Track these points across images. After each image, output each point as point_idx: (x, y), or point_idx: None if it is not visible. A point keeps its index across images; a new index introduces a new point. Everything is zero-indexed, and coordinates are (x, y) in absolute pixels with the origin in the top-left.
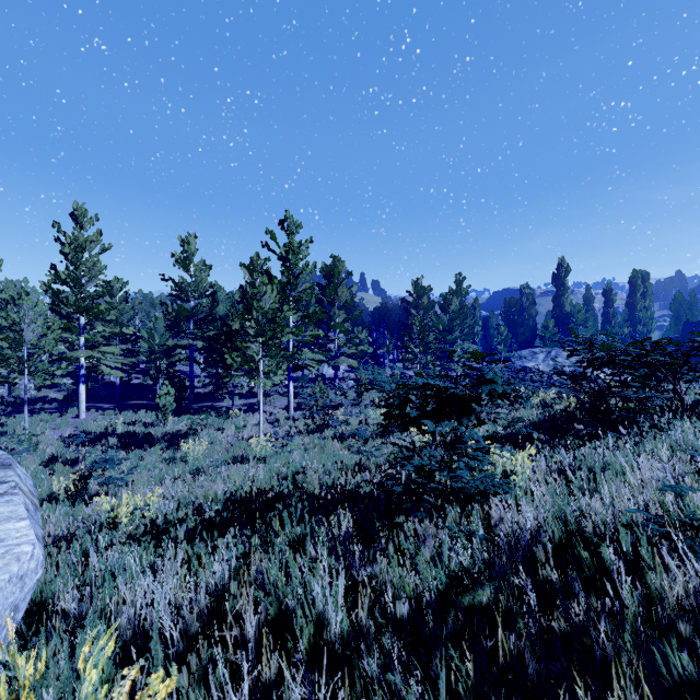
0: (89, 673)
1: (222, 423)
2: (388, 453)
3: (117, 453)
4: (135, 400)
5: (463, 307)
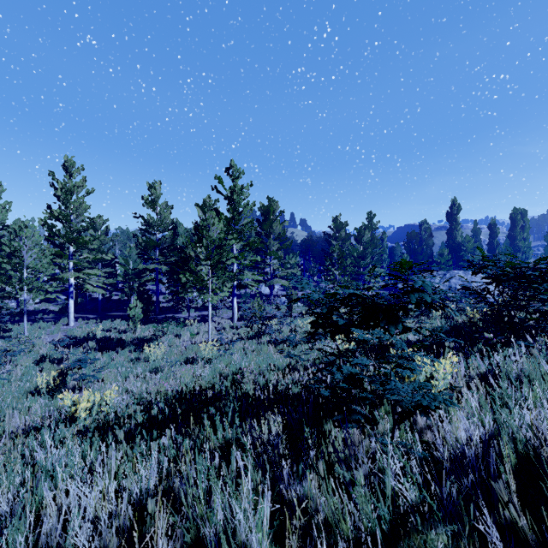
0: None
1: (180, 331)
2: (314, 356)
3: (94, 354)
4: (113, 312)
5: (373, 239)
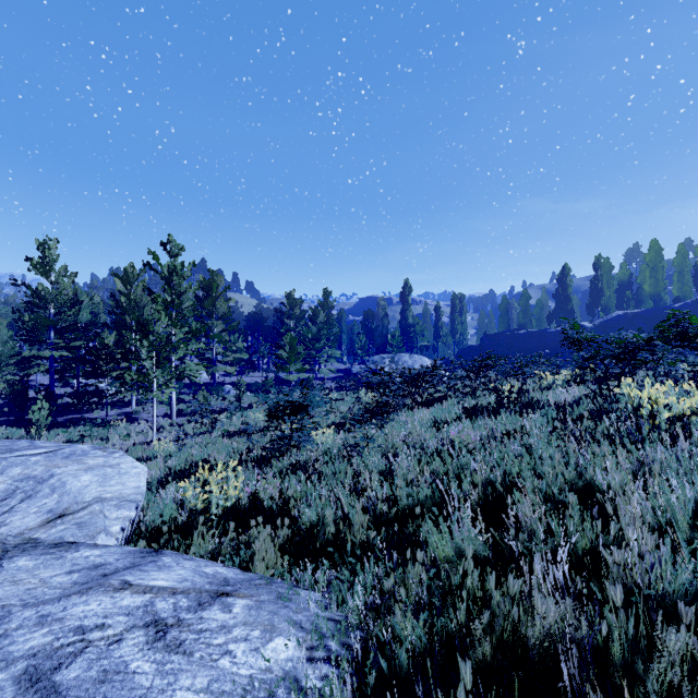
0: (220, 465)
1: (104, 434)
2: (267, 441)
3: None
4: None
5: (329, 318)
